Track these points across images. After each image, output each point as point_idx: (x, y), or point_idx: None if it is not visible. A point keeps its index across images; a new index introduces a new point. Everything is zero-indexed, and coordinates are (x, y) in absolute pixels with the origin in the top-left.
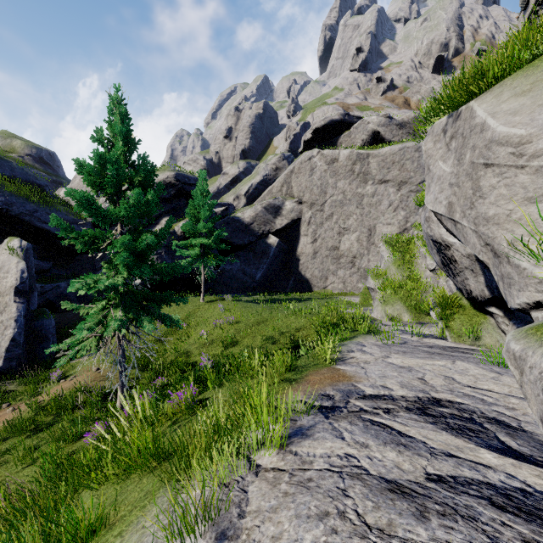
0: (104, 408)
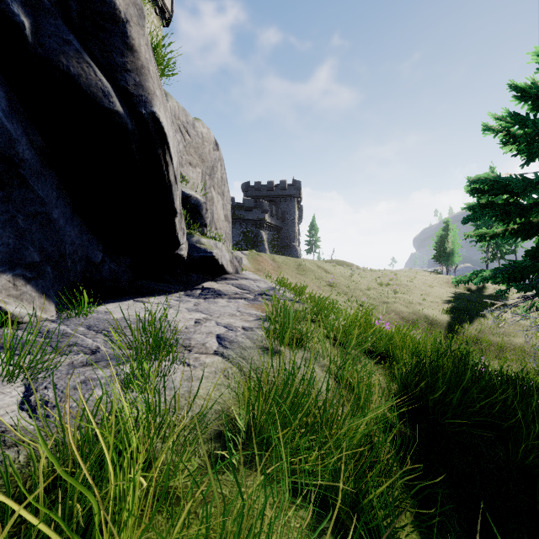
0: None
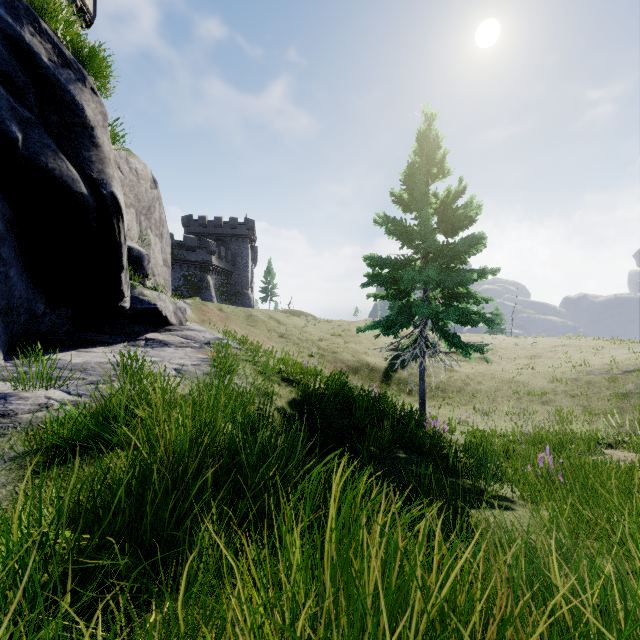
0: (513, 452)
